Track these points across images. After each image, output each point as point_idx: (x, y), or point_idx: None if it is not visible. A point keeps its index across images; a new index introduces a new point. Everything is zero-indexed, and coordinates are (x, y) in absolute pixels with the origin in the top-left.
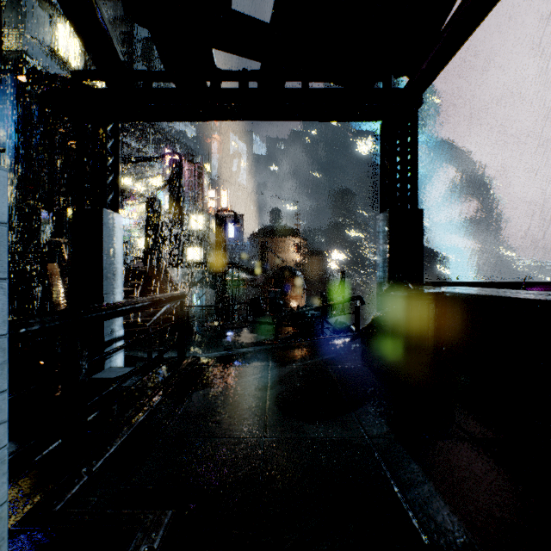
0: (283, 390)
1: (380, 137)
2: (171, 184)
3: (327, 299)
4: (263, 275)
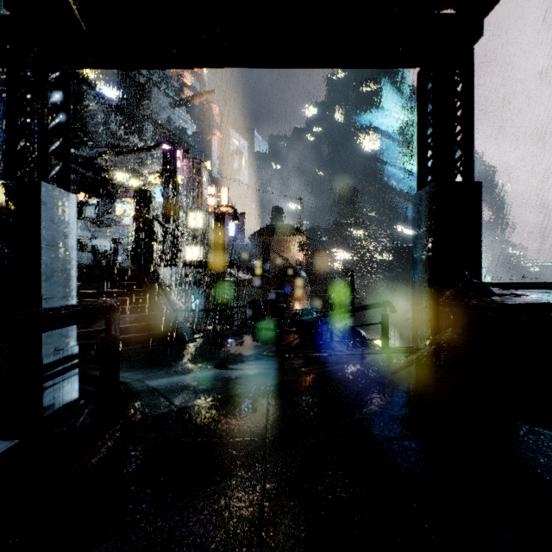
0: (297, 545)
1: (418, 89)
2: (164, 176)
3: (335, 301)
4: (264, 275)
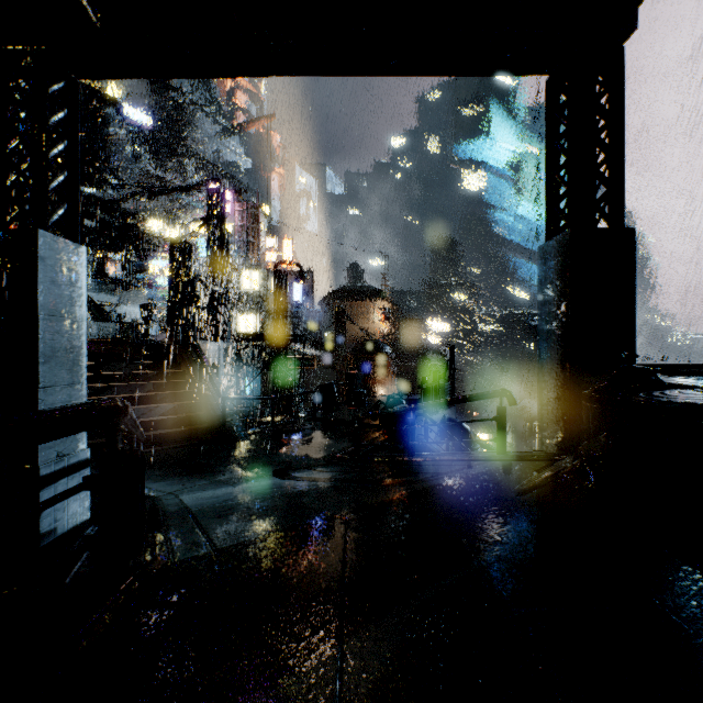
0: None
1: (546, 104)
2: (210, 224)
3: (431, 386)
4: (338, 351)
